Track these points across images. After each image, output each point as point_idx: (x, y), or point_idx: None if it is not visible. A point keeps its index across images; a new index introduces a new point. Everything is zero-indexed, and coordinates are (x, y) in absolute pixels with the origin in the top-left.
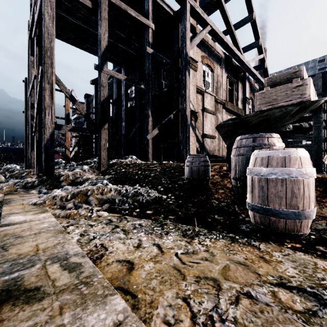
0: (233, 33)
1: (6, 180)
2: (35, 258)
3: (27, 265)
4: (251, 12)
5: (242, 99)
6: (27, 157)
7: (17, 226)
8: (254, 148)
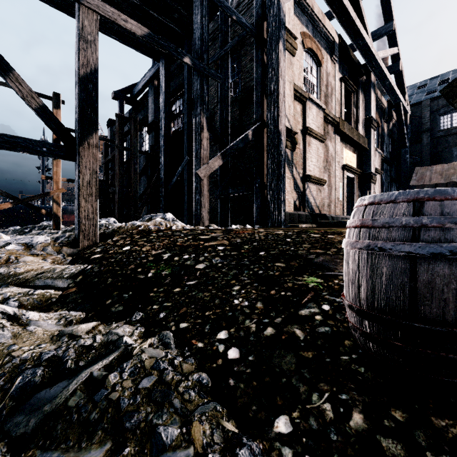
0: None
1: None
2: None
3: None
4: None
5: (364, 121)
6: None
7: None
8: None
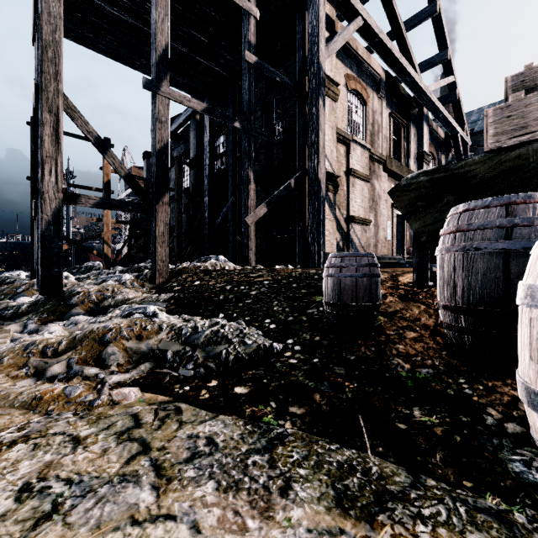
0: (403, 35)
1: None
2: None
3: None
4: None
5: (416, 156)
6: (34, 258)
7: None
8: (512, 232)
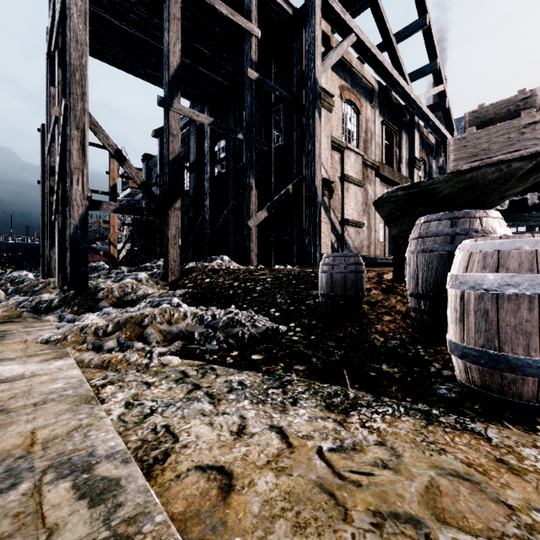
0: (394, 48)
1: (7, 298)
2: (22, 466)
3: (1, 484)
4: (423, 12)
5: (408, 161)
6: (45, 259)
7: (3, 387)
8: (455, 239)
